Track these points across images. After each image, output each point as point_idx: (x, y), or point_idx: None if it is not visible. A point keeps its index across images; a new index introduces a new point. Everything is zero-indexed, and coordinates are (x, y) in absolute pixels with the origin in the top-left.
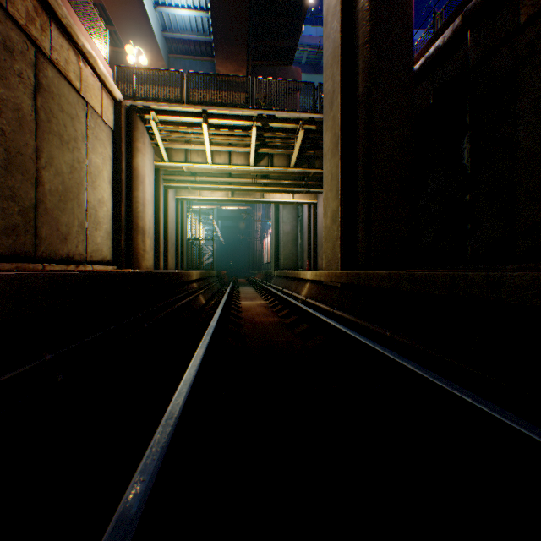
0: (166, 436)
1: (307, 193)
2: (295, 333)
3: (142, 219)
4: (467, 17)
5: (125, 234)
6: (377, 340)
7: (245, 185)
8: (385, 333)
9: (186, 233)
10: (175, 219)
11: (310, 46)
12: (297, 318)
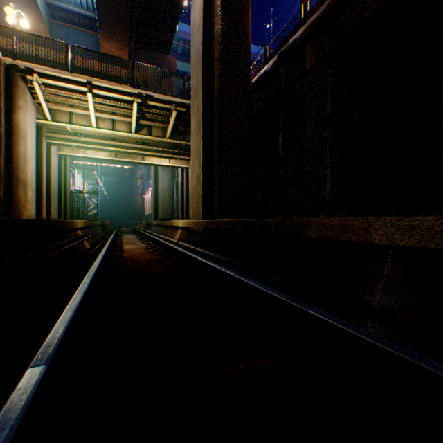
0: (70, 315)
1: (180, 160)
2: (166, 265)
3: (24, 171)
4: (281, 57)
5: (4, 185)
6: (223, 265)
7: (128, 148)
8: (226, 260)
9: (70, 186)
10: (58, 173)
11: (185, 40)
12: (169, 254)
